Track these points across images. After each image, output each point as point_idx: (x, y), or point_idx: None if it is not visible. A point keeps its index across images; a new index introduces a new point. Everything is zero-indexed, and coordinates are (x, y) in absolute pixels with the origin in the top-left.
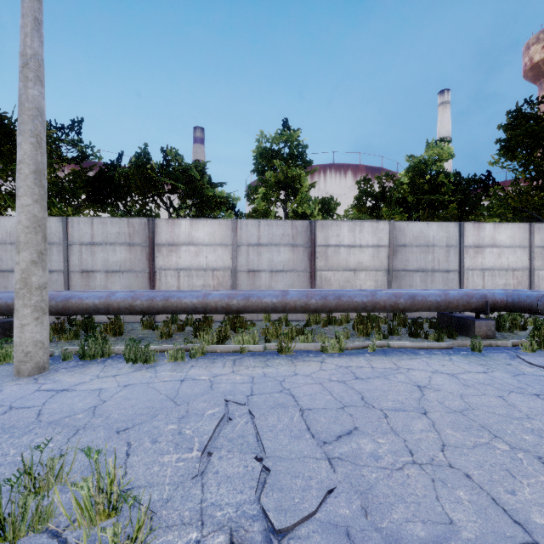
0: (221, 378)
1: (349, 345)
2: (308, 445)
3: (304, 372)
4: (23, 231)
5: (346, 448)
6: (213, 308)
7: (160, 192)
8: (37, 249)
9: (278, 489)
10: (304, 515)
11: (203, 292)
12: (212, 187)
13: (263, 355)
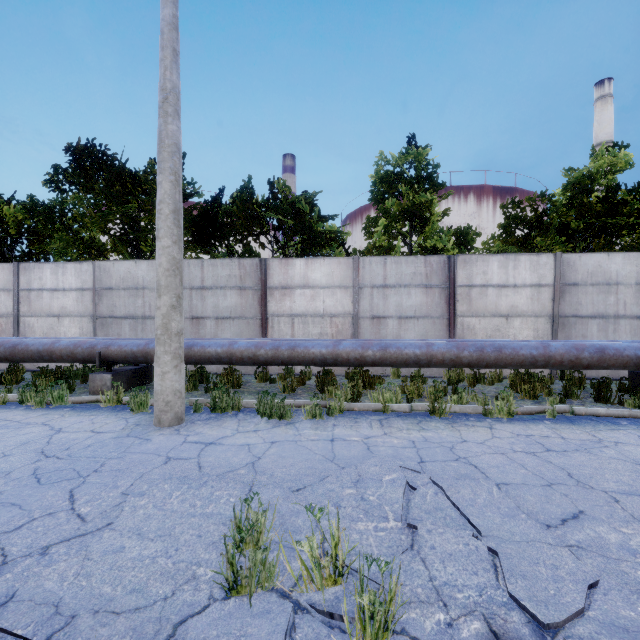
0: (375, 440)
1: (519, 409)
2: (531, 527)
3: (475, 439)
4: (164, 274)
5: (581, 535)
6: (345, 359)
7: (267, 229)
8: (176, 293)
9: (519, 575)
10: (572, 611)
11: (332, 341)
12: (322, 221)
13: (411, 416)
